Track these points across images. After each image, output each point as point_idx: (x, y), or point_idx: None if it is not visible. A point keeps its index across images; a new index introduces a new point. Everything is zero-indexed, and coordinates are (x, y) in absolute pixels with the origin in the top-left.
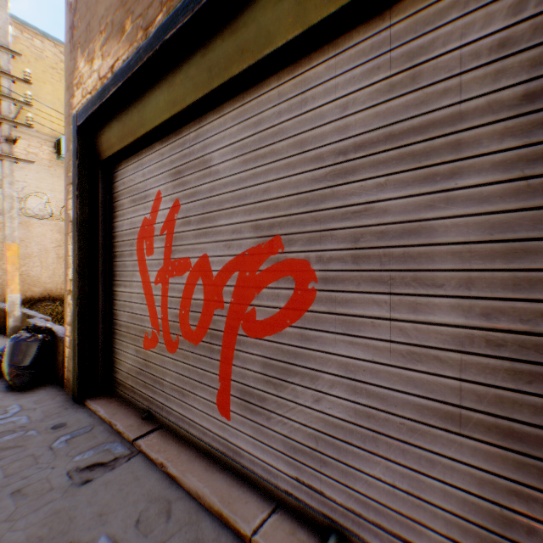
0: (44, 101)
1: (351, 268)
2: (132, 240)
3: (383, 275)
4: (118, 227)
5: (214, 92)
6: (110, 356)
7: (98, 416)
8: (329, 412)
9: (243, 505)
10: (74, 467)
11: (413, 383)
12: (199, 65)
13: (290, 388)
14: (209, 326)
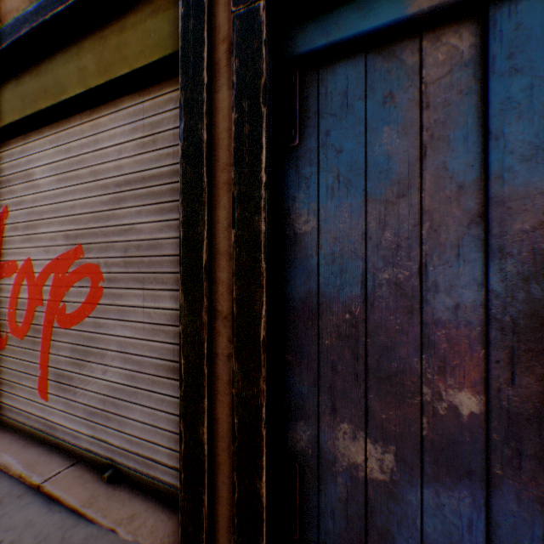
0: None
1: (123, 271)
2: None
3: (139, 276)
4: None
5: (30, 117)
6: None
7: None
8: (112, 380)
9: (47, 465)
10: None
11: (154, 349)
12: (15, 92)
13: (89, 366)
14: (33, 321)
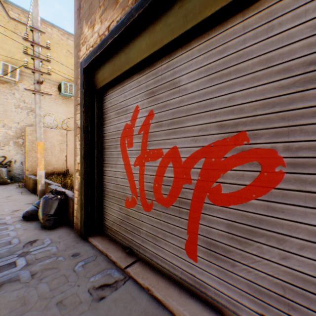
0: (52, 62)
1: None
2: (117, 138)
3: None
4: (106, 130)
5: (187, 32)
6: (101, 210)
7: (97, 248)
8: (298, 269)
9: None
10: (91, 286)
11: None
12: (177, 14)
13: (255, 245)
14: (178, 195)
